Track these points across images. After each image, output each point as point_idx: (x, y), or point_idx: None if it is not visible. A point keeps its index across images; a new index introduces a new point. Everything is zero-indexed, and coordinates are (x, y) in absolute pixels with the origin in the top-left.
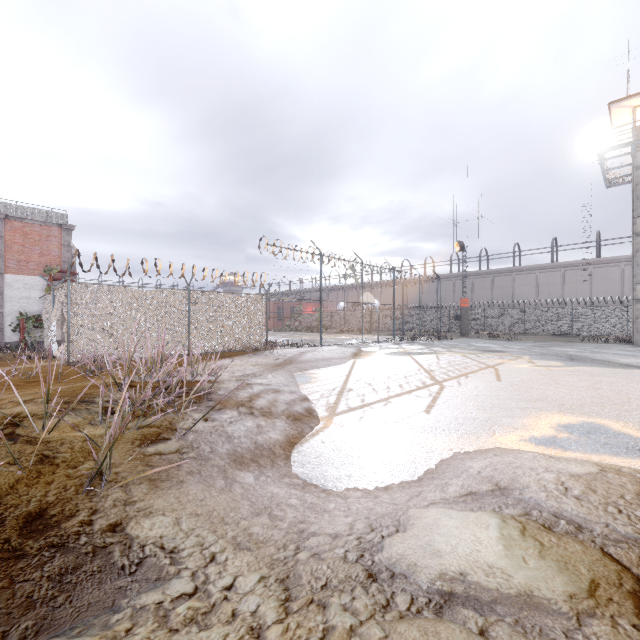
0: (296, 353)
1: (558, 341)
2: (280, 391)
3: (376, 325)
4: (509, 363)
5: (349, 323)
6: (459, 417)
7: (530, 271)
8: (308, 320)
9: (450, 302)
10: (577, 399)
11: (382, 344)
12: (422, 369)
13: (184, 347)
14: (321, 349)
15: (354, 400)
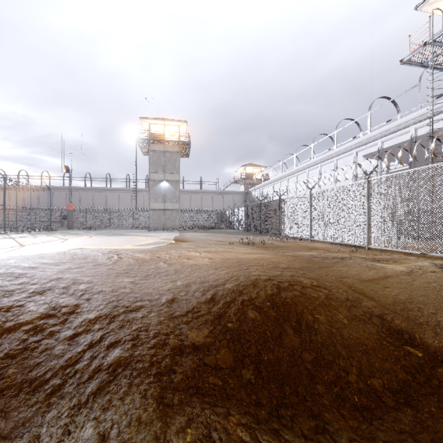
0: None
1: (121, 229)
2: None
3: None
4: (78, 237)
5: None
6: (23, 252)
7: (115, 191)
8: None
9: (63, 206)
10: (88, 244)
11: None
12: (17, 242)
13: None
14: None
15: None
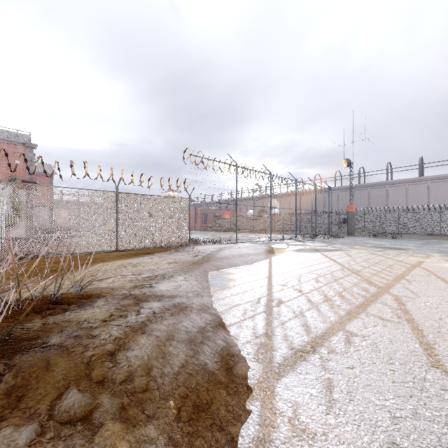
0: (214, 250)
1: (438, 239)
2: (185, 310)
3: (277, 227)
4: (429, 262)
5: (256, 225)
6: None
7: (401, 184)
8: (225, 223)
9: (335, 209)
10: None
11: (287, 241)
12: (345, 269)
13: (113, 244)
14: (237, 246)
15: (293, 326)
